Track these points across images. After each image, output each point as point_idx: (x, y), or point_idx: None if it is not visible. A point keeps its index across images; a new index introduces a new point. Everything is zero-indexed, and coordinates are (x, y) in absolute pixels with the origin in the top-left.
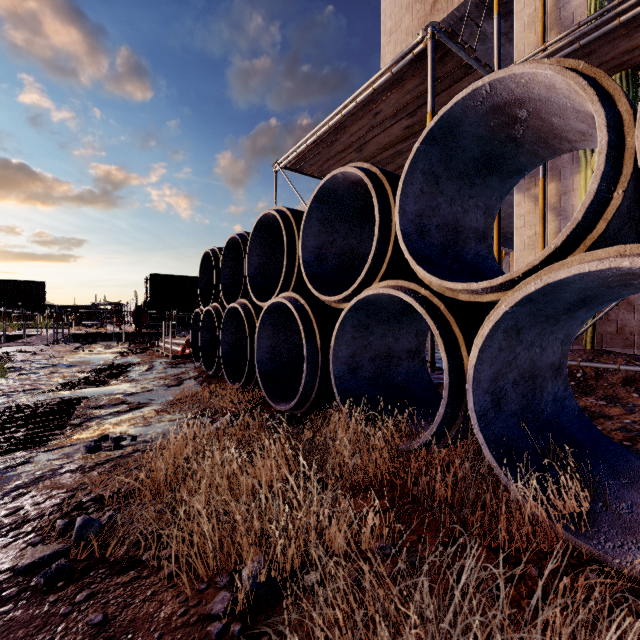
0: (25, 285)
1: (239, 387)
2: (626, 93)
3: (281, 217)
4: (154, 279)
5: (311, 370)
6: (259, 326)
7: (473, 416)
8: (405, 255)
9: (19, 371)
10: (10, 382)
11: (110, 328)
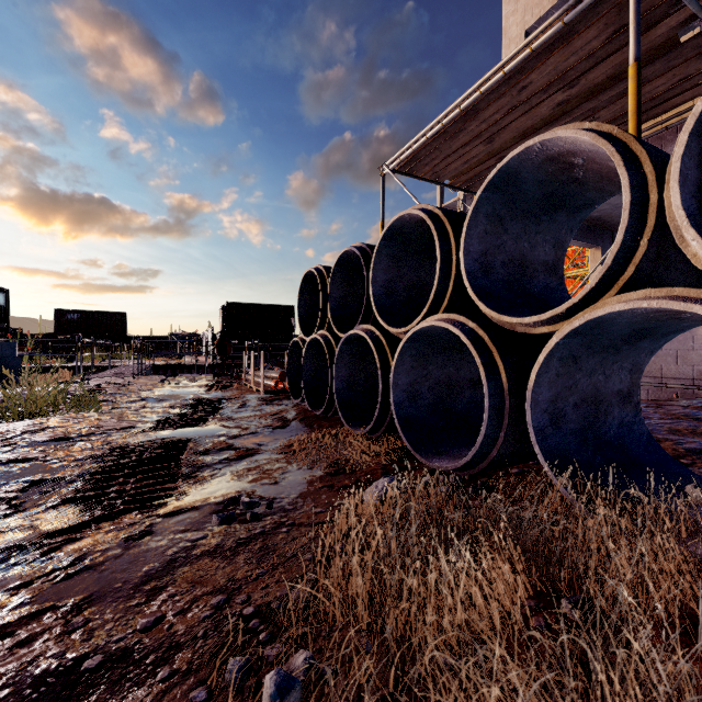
0: (108, 316)
1: (364, 433)
2: None
3: (429, 217)
4: (230, 308)
5: (494, 419)
6: (397, 358)
7: None
8: (696, 246)
9: (111, 405)
10: (107, 418)
11: (188, 359)
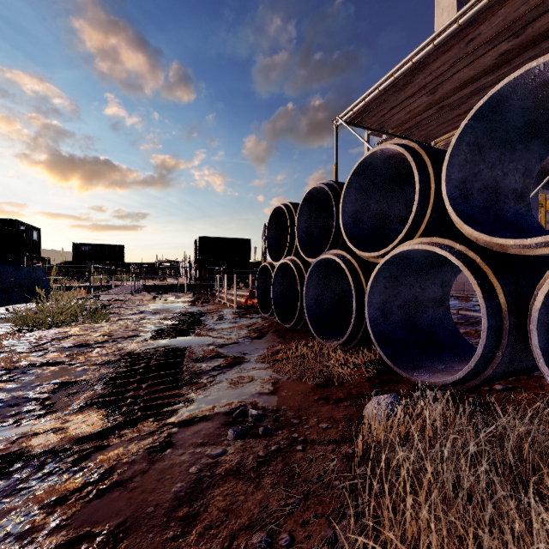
0: (111, 248)
1: (336, 345)
2: None
3: (406, 149)
4: (202, 241)
5: (492, 339)
6: (373, 279)
7: None
8: None
9: (117, 316)
10: (116, 328)
11: (170, 281)
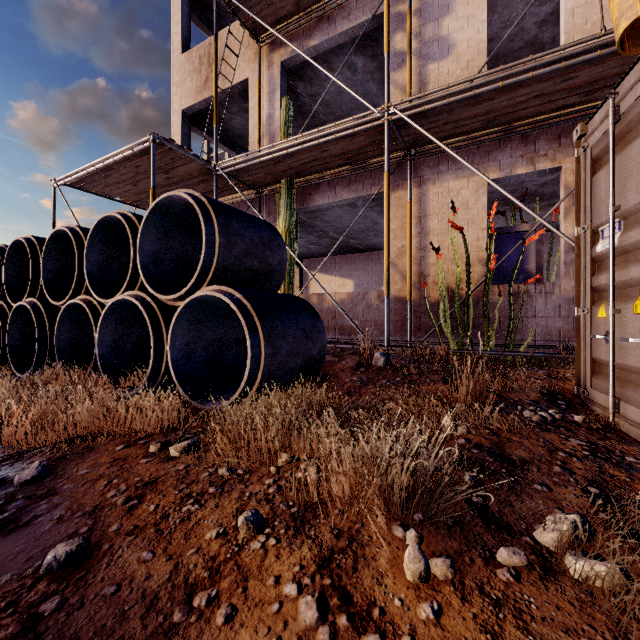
0: None
1: None
2: (287, 191)
3: (29, 245)
4: None
5: (42, 347)
6: (10, 321)
7: (98, 356)
8: (87, 283)
9: None
10: None
11: None
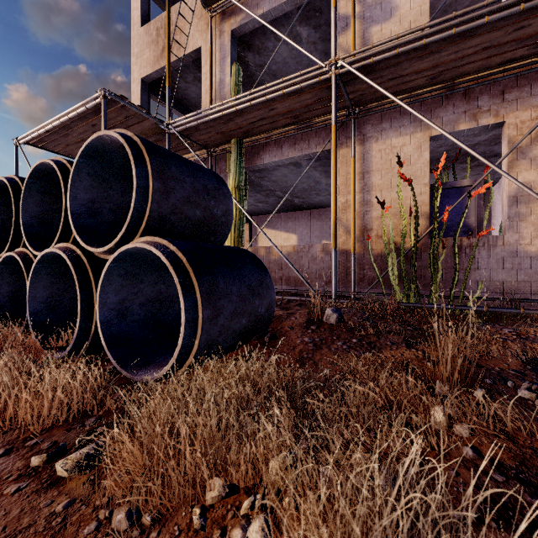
0: None
1: None
2: (237, 150)
3: None
4: None
5: None
6: None
7: (28, 313)
8: (23, 235)
9: None
10: None
11: None
